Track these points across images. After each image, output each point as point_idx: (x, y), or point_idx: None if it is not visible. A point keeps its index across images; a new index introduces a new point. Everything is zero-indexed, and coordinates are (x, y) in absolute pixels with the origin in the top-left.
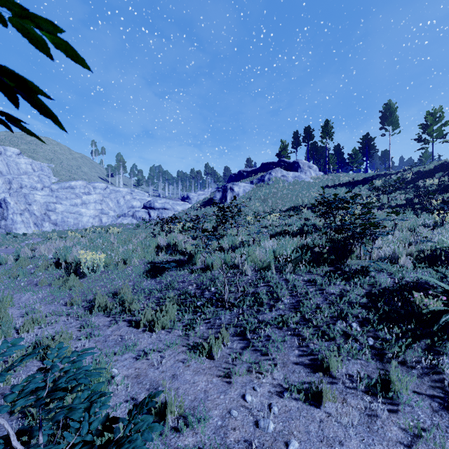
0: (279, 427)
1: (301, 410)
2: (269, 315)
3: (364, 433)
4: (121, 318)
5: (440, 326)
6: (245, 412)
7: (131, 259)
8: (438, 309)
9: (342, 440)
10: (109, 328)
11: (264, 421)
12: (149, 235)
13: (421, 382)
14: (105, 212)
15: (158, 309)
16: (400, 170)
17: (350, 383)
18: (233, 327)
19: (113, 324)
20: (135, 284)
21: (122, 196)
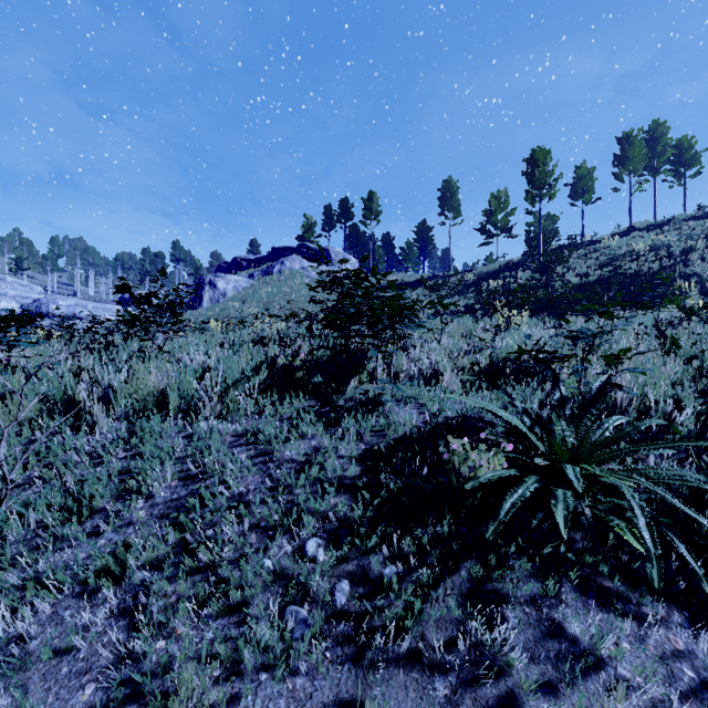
0: None
1: None
2: (86, 549)
3: None
4: None
5: (501, 525)
6: None
7: None
8: (499, 476)
9: None
10: None
11: None
12: None
13: None
14: None
15: None
16: (461, 271)
17: None
18: None
19: None
20: None
21: None
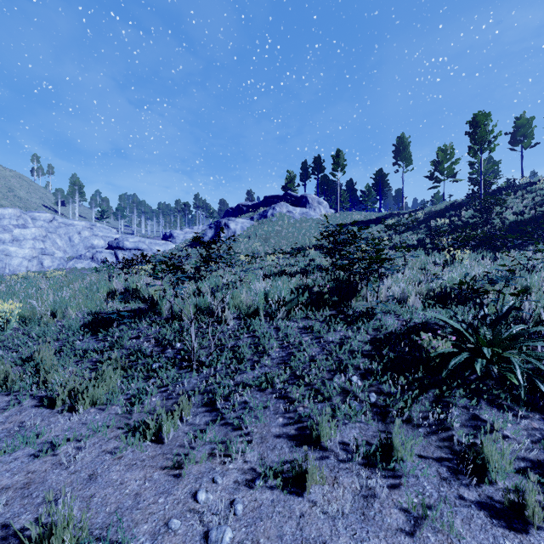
0: (240, 536)
1: (276, 504)
2: (251, 374)
3: (357, 523)
4: (27, 396)
5: (449, 371)
6: (193, 519)
7: (64, 310)
8: (447, 352)
9: (327, 541)
10: (3, 413)
11: (218, 531)
12: (103, 279)
13: (428, 443)
14: (48, 252)
15: (87, 377)
16: (413, 210)
17: (345, 455)
18: (200, 395)
19: (11, 405)
20: (64, 344)
21: (77, 232)
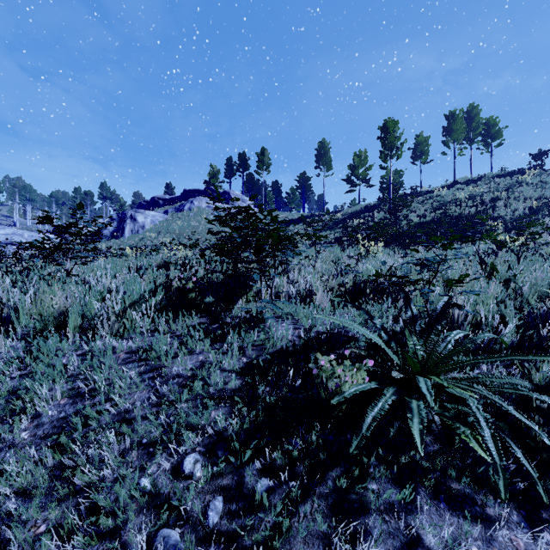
0: None
1: None
2: None
3: None
4: None
5: (363, 440)
6: None
7: None
8: (361, 389)
9: None
10: None
11: None
12: None
13: None
14: None
15: None
16: (332, 212)
17: None
18: None
19: None
20: None
21: None
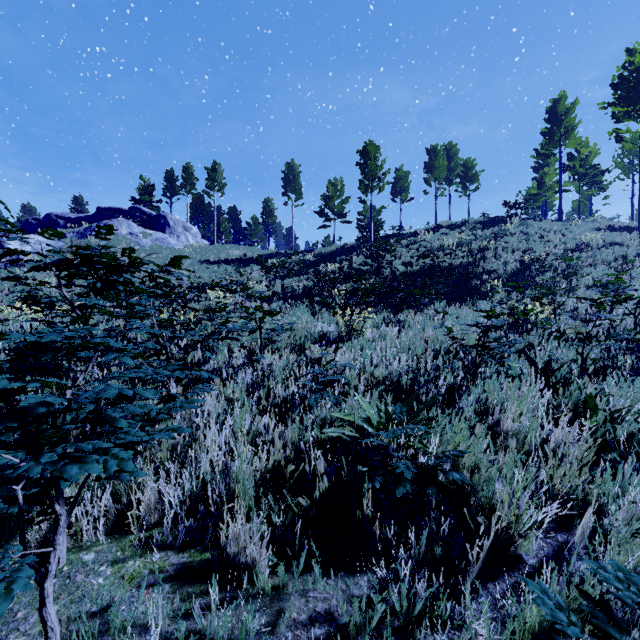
0: None
1: None
2: None
3: None
4: None
5: None
6: None
7: None
8: None
9: None
10: None
11: None
12: None
13: None
14: None
15: None
16: (302, 251)
17: None
18: None
19: None
20: None
21: None
